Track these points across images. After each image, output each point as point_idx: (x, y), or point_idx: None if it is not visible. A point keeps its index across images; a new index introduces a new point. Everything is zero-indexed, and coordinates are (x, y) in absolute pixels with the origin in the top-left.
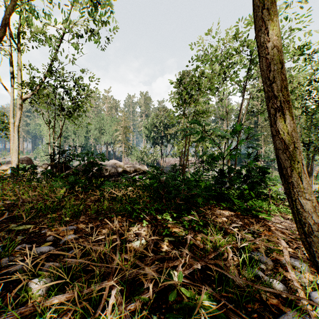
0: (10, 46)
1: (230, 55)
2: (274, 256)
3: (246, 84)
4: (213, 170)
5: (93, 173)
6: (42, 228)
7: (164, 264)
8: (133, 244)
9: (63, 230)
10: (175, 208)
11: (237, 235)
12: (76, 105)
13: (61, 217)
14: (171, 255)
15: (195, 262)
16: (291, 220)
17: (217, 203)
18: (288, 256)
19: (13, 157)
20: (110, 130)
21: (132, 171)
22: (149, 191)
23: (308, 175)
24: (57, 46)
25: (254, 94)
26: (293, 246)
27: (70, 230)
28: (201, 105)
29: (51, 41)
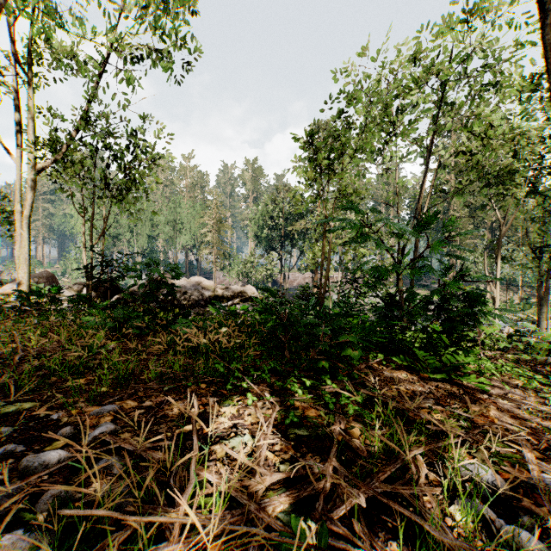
0: (14, 75)
1: (402, 91)
2: (508, 470)
3: (431, 142)
4: (376, 296)
5: (159, 300)
6: (53, 409)
7: (289, 493)
8: (227, 448)
9: (93, 414)
10: (308, 367)
11: (429, 423)
12: (130, 180)
13: (93, 385)
14: (302, 472)
15: (354, 491)
16: (522, 388)
17: (384, 357)
18: (539, 472)
19: (20, 272)
20: (192, 225)
21: (230, 296)
22: (260, 335)
23: (540, 303)
24: (96, 76)
25: (445, 162)
26: (539, 447)
27: (106, 413)
28: (352, 180)
29: (87, 68)
